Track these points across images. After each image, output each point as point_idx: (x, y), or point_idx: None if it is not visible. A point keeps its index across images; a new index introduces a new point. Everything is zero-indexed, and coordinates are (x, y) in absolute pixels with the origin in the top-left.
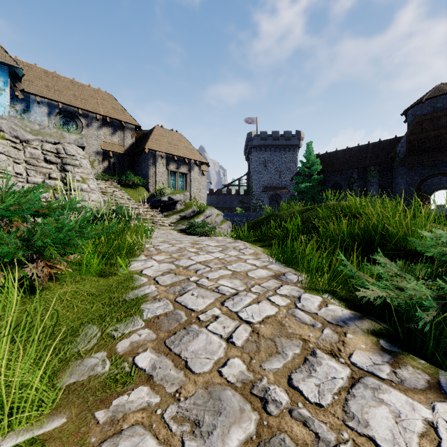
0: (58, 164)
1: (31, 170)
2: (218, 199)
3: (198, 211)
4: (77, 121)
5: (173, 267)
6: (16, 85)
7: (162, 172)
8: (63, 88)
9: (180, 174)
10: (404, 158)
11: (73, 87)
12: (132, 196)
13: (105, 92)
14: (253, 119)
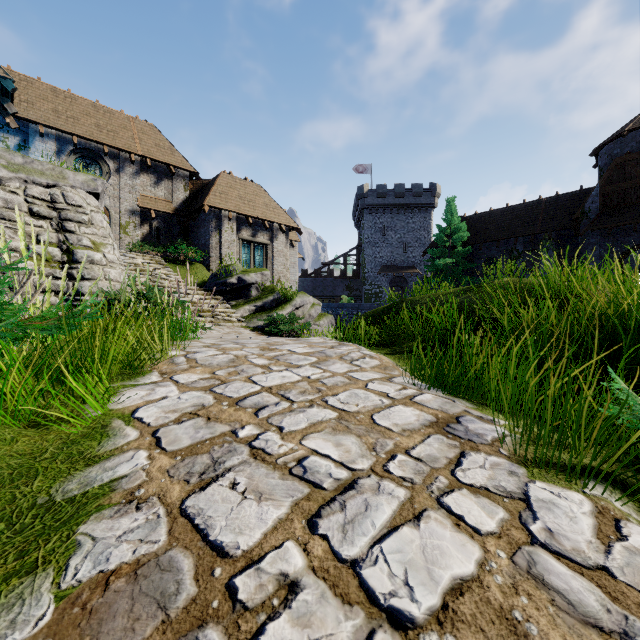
0: (53, 220)
1: (6, 227)
2: (315, 284)
3: (284, 299)
4: (101, 164)
5: (208, 401)
6: (5, 106)
7: (230, 241)
8: (81, 114)
9: (257, 245)
10: (596, 220)
11: (96, 113)
12: (183, 277)
13: (146, 122)
14: (367, 167)
